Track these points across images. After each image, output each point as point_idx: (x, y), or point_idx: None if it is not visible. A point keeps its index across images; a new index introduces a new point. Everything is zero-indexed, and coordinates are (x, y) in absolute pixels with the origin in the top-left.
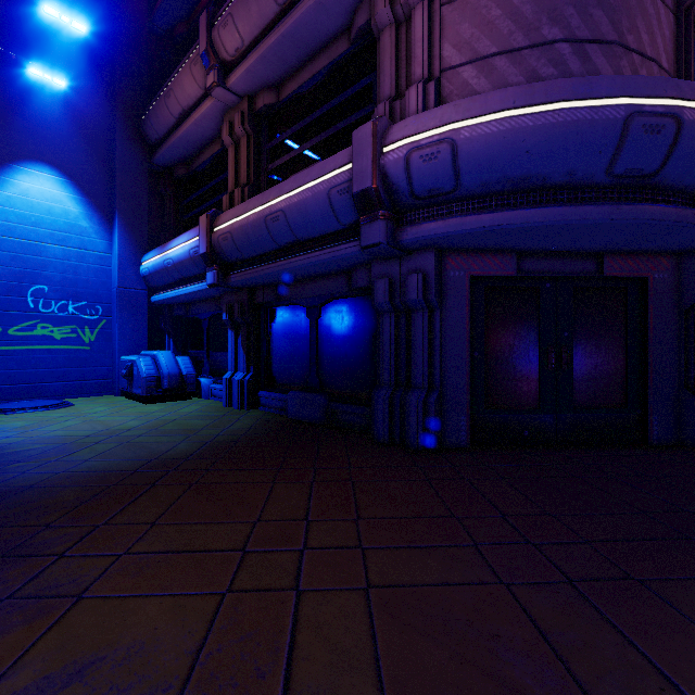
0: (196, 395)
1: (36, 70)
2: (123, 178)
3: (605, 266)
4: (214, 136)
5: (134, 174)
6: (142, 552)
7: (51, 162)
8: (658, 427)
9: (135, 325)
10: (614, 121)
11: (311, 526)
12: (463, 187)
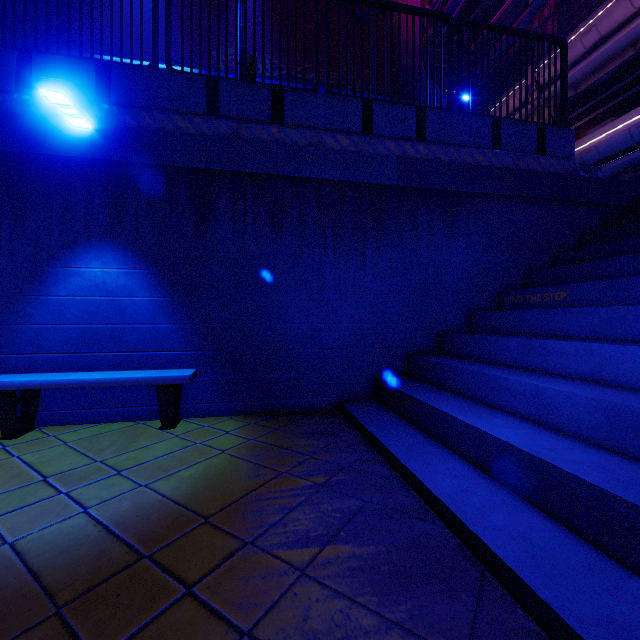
0: None
1: None
2: None
3: None
4: None
5: None
6: None
7: None
8: None
9: None
10: None
11: None
12: None
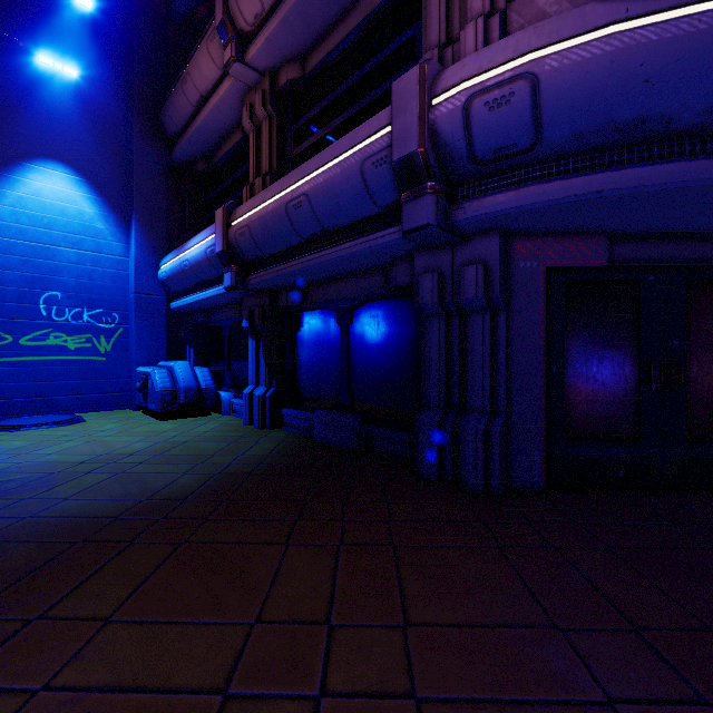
0: (216, 411)
1: (45, 58)
2: (140, 175)
3: None
4: (235, 124)
5: (152, 171)
6: (70, 686)
7: (65, 159)
8: None
9: (153, 334)
10: None
11: (334, 637)
12: (545, 141)
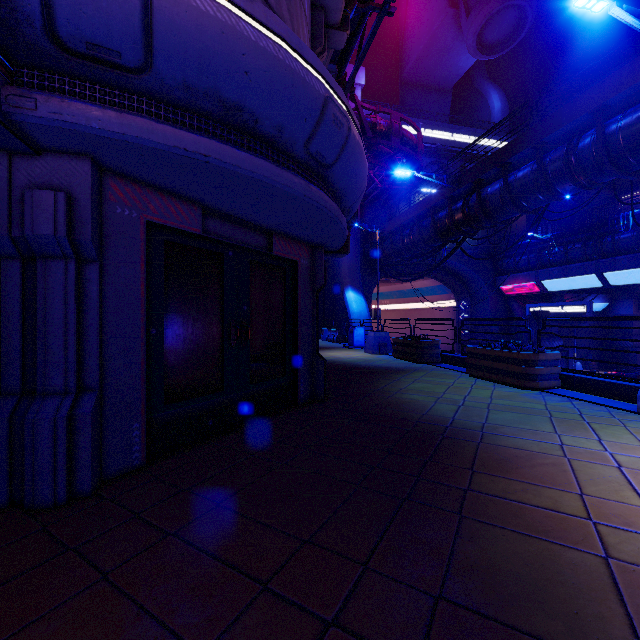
0: None
1: None
2: None
3: (274, 245)
4: None
5: None
6: None
7: None
8: (303, 388)
9: None
10: (318, 93)
11: None
12: (155, 72)
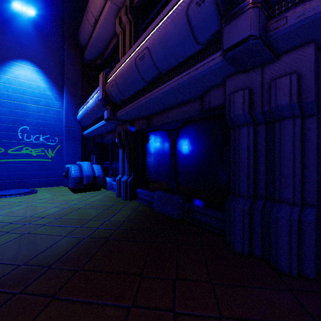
0: (104, 188)
1: (17, 4)
2: (68, 67)
3: None
4: (113, 34)
5: (74, 64)
6: None
7: (31, 59)
8: None
9: (74, 147)
10: None
11: None
12: None
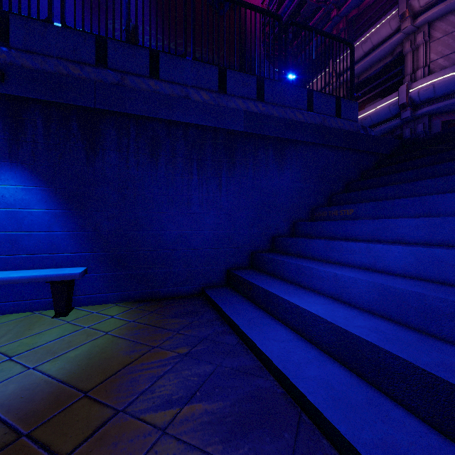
0: None
1: None
2: None
3: None
4: None
5: None
6: None
7: None
8: None
9: None
10: None
11: None
12: (437, 96)
